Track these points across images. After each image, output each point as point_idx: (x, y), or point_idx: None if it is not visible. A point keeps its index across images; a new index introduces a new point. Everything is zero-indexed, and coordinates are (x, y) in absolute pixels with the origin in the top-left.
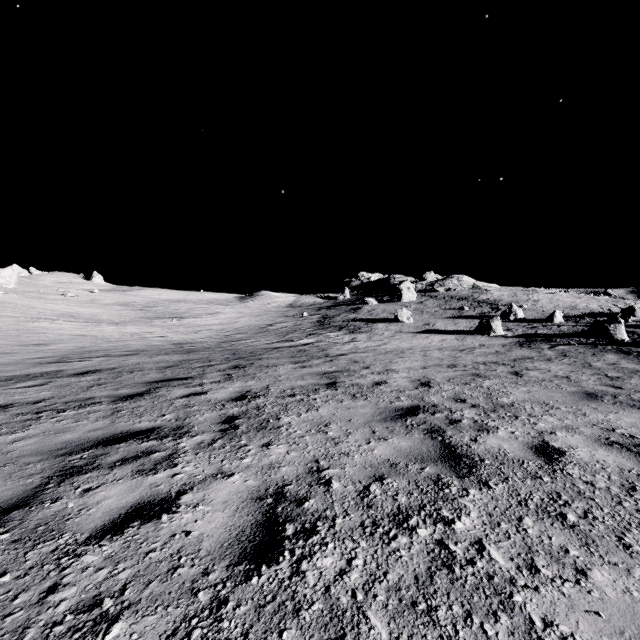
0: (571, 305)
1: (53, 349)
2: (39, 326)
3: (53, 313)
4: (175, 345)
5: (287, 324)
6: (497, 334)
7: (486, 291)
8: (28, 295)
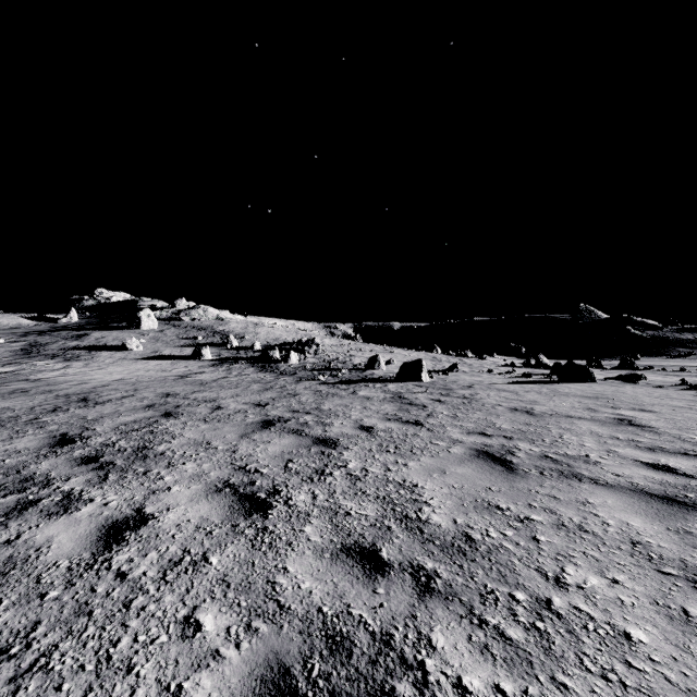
0: (277, 337)
1: None
2: None
3: None
4: None
5: None
6: (206, 359)
7: (226, 323)
8: None
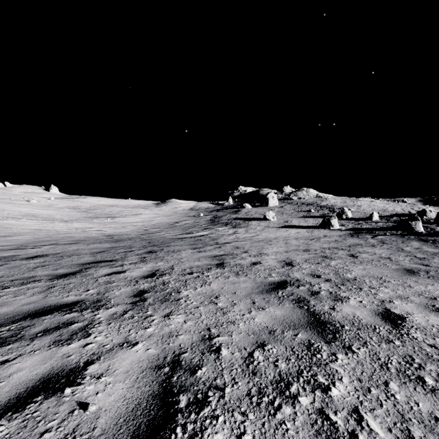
0: (383, 208)
1: (15, 239)
2: (7, 223)
3: (19, 214)
4: (107, 236)
5: (189, 222)
6: (335, 228)
7: (325, 199)
8: (1, 201)
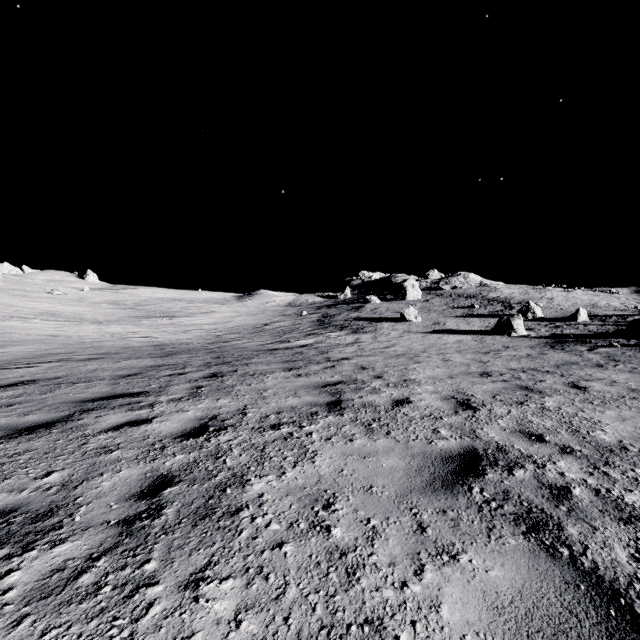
0: (590, 303)
1: (7, 352)
2: (8, 325)
3: (32, 311)
4: (155, 347)
5: (284, 323)
6: (519, 334)
7: (495, 289)
8: (10, 293)
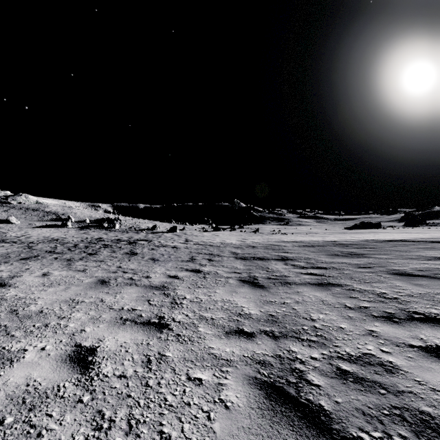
0: (90, 215)
1: None
2: None
3: None
4: None
5: None
6: (70, 227)
7: (47, 206)
8: None
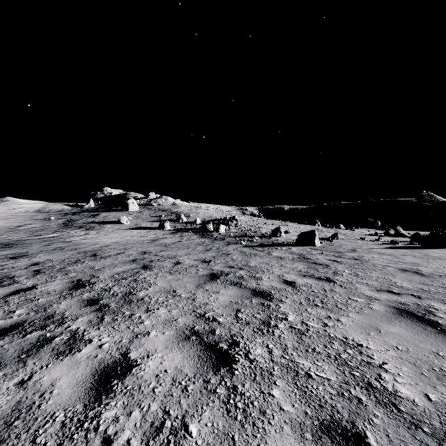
0: (210, 215)
1: None
2: None
3: None
4: None
5: (36, 225)
6: (167, 229)
7: (178, 207)
8: None
